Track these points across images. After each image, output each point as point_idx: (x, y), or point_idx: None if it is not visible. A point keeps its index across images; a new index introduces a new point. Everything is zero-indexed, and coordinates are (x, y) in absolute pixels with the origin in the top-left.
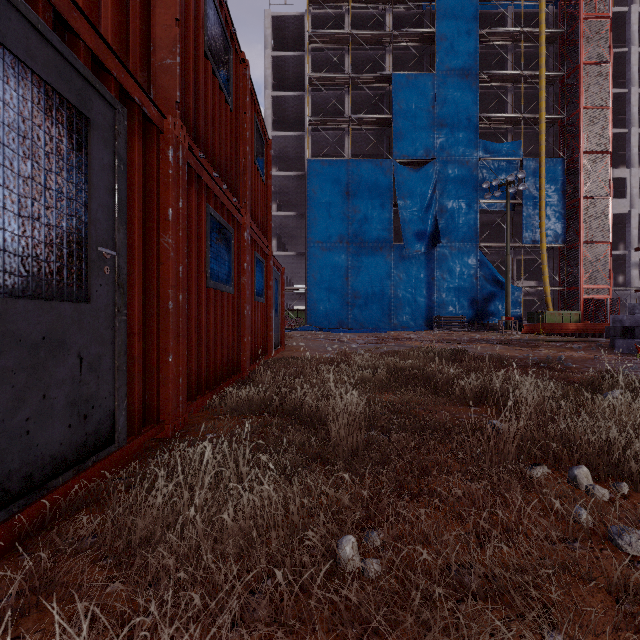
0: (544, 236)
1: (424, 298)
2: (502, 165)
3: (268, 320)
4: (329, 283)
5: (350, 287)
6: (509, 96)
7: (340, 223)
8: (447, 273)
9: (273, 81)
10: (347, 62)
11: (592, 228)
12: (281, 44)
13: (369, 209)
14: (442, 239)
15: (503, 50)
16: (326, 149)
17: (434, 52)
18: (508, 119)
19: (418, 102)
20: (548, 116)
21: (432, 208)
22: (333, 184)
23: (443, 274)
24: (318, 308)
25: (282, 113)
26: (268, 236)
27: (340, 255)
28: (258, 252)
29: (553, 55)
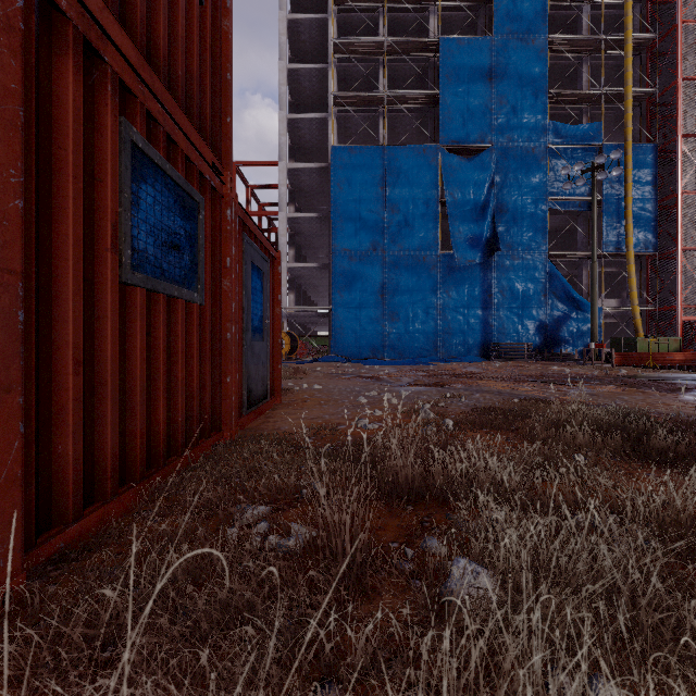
0: (631, 242)
1: (479, 320)
2: (577, 153)
3: (222, 348)
4: (359, 301)
5: (386, 307)
6: (584, 68)
7: (373, 226)
8: (508, 289)
9: (290, 55)
10: (382, 26)
11: (693, 231)
12: (300, 9)
13: (410, 208)
14: (502, 246)
15: (576, 11)
16: (355, 135)
17: (490, 14)
18: (584, 96)
19: (471, 73)
20: (635, 91)
21: (489, 207)
22: (364, 177)
23: (503, 290)
24: (345, 333)
25: (301, 93)
26: (222, 151)
27: (373, 266)
28: (158, 147)
29: (639, 16)
